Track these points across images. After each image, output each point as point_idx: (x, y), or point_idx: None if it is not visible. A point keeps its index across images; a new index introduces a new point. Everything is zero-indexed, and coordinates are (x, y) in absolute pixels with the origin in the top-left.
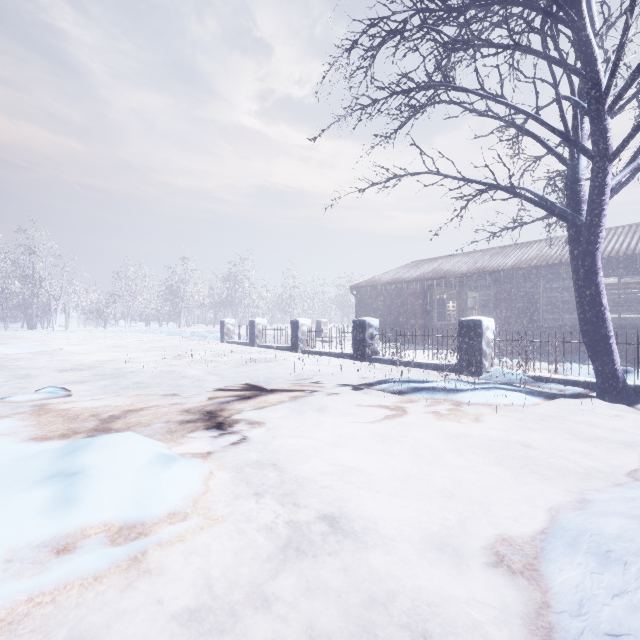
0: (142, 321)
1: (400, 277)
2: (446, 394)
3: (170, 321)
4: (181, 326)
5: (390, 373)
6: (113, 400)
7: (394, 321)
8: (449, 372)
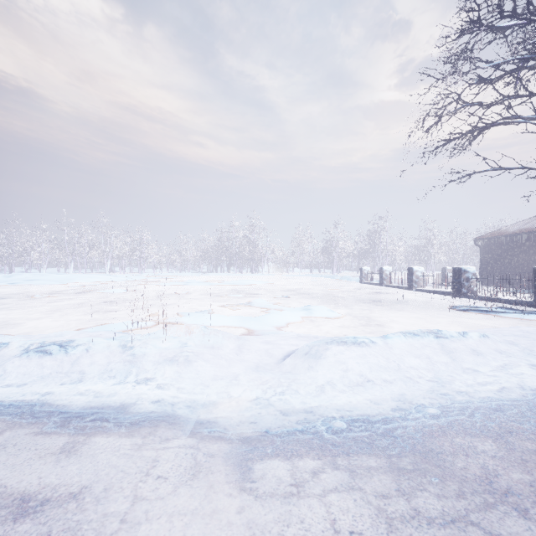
0: (307, 269)
1: (528, 227)
2: (487, 312)
3: (326, 269)
4: (333, 272)
5: (470, 304)
6: (309, 300)
7: (521, 269)
8: (526, 306)
